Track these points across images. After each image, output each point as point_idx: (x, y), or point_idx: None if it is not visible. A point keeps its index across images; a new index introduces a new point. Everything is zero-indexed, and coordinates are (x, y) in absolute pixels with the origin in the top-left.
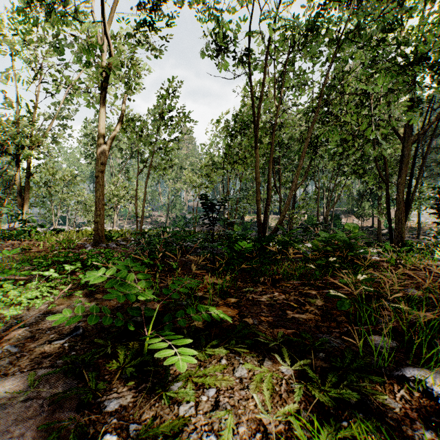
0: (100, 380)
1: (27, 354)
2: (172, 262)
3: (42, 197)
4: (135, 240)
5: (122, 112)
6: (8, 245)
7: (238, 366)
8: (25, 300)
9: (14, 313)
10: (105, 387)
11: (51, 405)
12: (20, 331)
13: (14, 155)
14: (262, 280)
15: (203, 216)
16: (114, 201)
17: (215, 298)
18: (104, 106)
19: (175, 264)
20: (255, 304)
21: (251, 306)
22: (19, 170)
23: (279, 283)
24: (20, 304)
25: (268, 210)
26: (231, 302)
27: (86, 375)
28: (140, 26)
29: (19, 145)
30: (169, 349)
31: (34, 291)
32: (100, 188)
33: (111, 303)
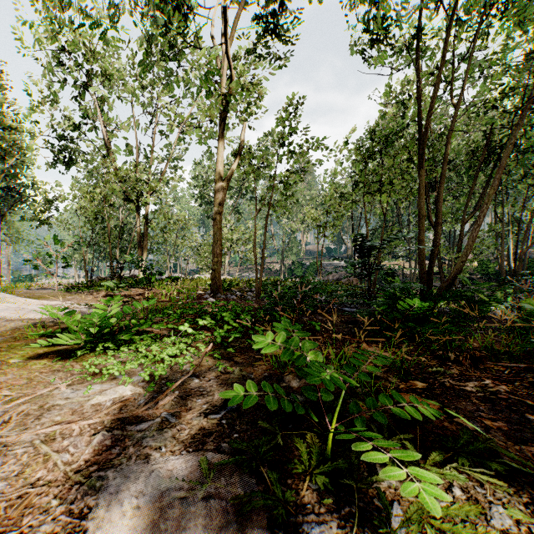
0: (282, 485)
1: (185, 427)
2: (314, 322)
3: (157, 244)
4: (251, 290)
5: (239, 143)
6: (133, 292)
7: (488, 506)
8: (168, 358)
9: (162, 372)
10: (294, 498)
11: (234, 511)
12: (173, 396)
13: (135, 202)
14: (454, 357)
15: (357, 264)
16: (226, 246)
17: (391, 379)
18: (222, 140)
19: (318, 324)
20: (460, 396)
21: (454, 397)
22: (139, 216)
23: (483, 364)
24: (161, 360)
25: (435, 254)
26: (418, 388)
27: (265, 474)
28: (258, 40)
29: (139, 191)
30: (396, 468)
31: (174, 348)
32: (218, 232)
33: (255, 371)
